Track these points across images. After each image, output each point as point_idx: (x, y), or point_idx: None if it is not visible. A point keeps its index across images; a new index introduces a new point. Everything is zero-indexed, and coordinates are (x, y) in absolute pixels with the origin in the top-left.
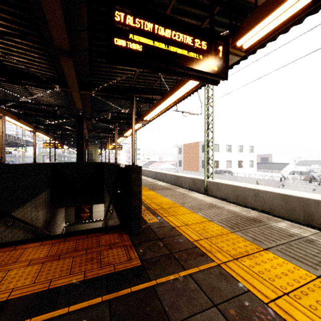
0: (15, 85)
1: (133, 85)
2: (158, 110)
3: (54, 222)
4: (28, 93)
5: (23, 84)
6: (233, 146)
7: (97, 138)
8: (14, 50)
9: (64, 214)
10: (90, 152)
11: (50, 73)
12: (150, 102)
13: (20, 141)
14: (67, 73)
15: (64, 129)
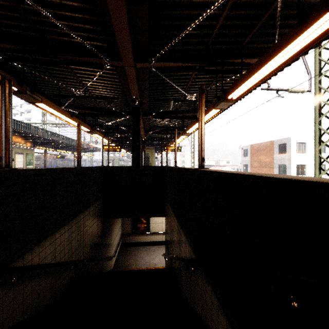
0: (67, 76)
1: (210, 46)
2: (267, 69)
3: (109, 235)
4: (81, 86)
5: (67, 63)
6: (328, 144)
7: (153, 140)
8: (47, 1)
9: (121, 223)
10: (146, 155)
11: (98, 43)
12: (236, 72)
13: (88, 147)
14: (115, 20)
15: (121, 130)
